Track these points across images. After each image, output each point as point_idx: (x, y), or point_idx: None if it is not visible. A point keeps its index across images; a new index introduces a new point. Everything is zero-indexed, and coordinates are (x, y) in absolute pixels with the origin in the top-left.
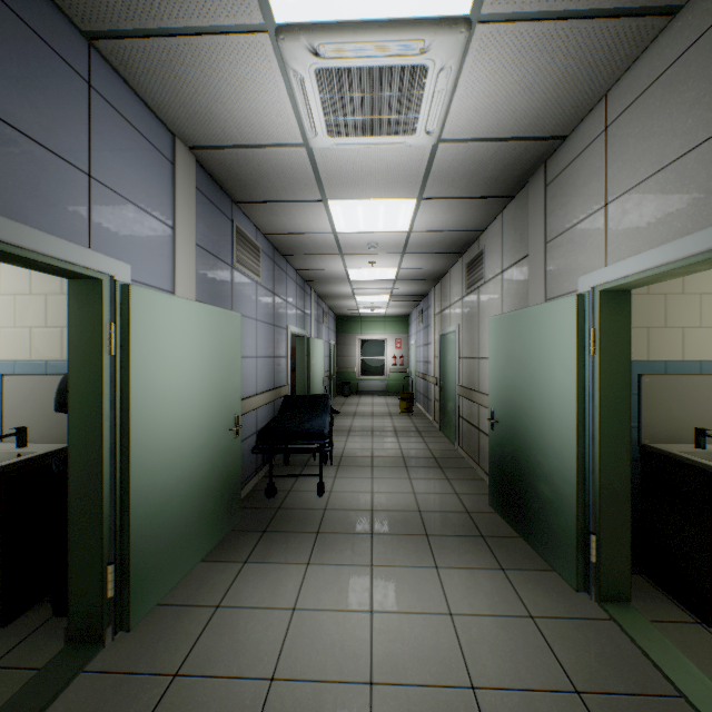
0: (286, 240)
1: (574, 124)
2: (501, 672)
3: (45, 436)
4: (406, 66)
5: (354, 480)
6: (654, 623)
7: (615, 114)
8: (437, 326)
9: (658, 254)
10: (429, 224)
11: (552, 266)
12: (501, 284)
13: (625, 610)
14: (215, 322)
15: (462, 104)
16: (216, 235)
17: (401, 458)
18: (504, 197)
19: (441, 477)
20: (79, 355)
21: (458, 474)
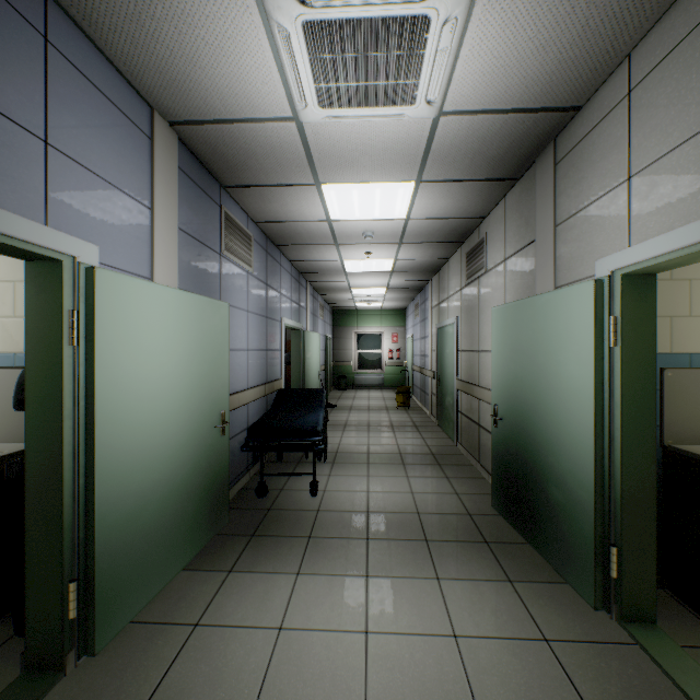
0: (279, 229)
1: (591, 91)
2: None
3: (12, 435)
4: (406, 16)
5: (349, 478)
6: (686, 649)
7: (641, 74)
8: (435, 319)
9: (698, 228)
10: (428, 210)
11: (563, 250)
12: (504, 273)
13: (652, 632)
14: (198, 311)
15: (467, 67)
16: (202, 220)
17: (398, 455)
18: (508, 180)
19: (440, 475)
20: (37, 346)
21: (458, 472)
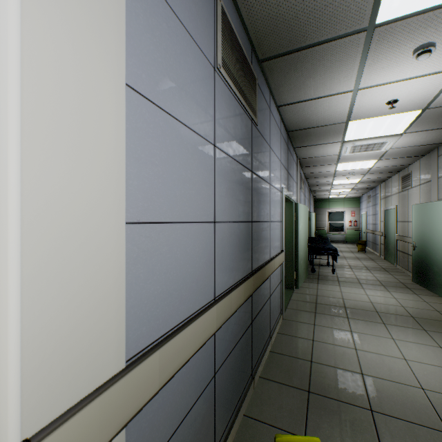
0: (311, 174)
1: None
2: (412, 306)
3: None
4: (380, 142)
5: (344, 271)
6: None
7: None
8: (382, 205)
9: None
10: (381, 165)
11: (440, 187)
12: (419, 190)
13: None
14: (305, 210)
15: (399, 143)
16: (299, 181)
17: (364, 267)
18: (419, 156)
19: (387, 274)
20: (287, 220)
21: (396, 273)
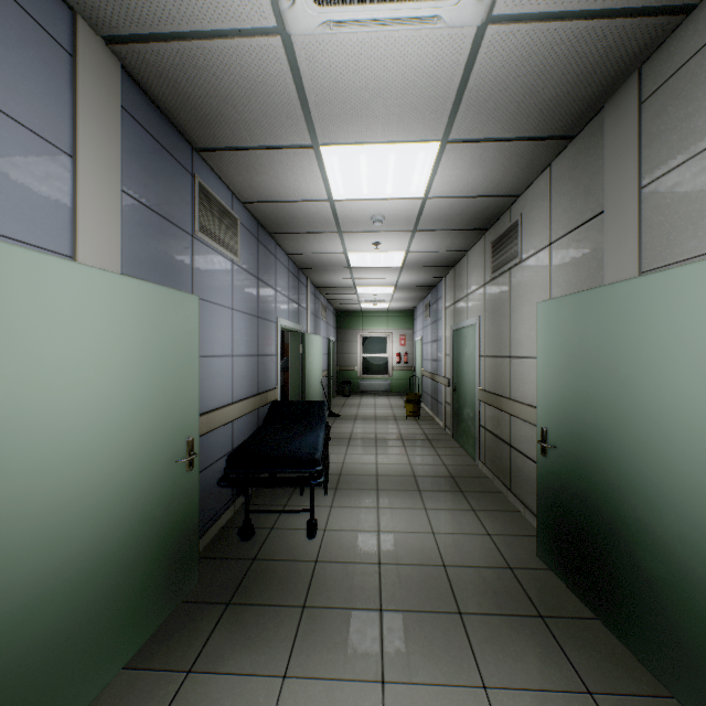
0: (271, 212)
1: None
2: None
3: None
4: None
5: (355, 510)
6: None
7: None
8: (449, 320)
9: None
10: (452, 185)
11: (655, 220)
12: (548, 260)
13: None
14: (149, 305)
15: None
16: (163, 187)
17: (411, 478)
18: (560, 138)
19: (464, 507)
20: None
21: (486, 502)
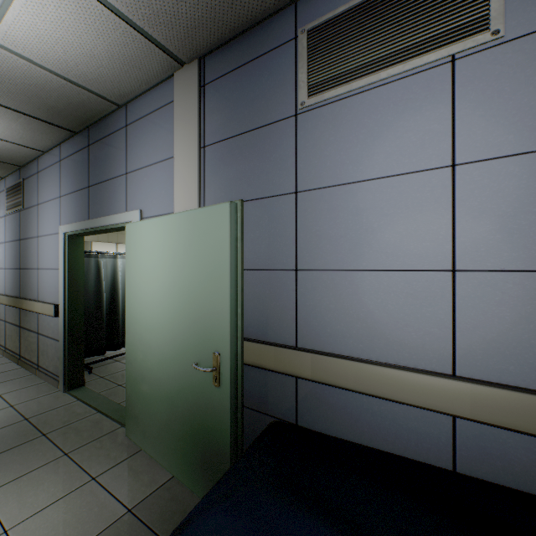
0: None
1: None
2: None
3: None
4: None
5: None
6: None
7: None
8: None
9: None
10: None
11: None
12: None
13: None
14: (184, 229)
15: None
16: (247, 103)
17: None
18: None
19: None
20: None
21: None
